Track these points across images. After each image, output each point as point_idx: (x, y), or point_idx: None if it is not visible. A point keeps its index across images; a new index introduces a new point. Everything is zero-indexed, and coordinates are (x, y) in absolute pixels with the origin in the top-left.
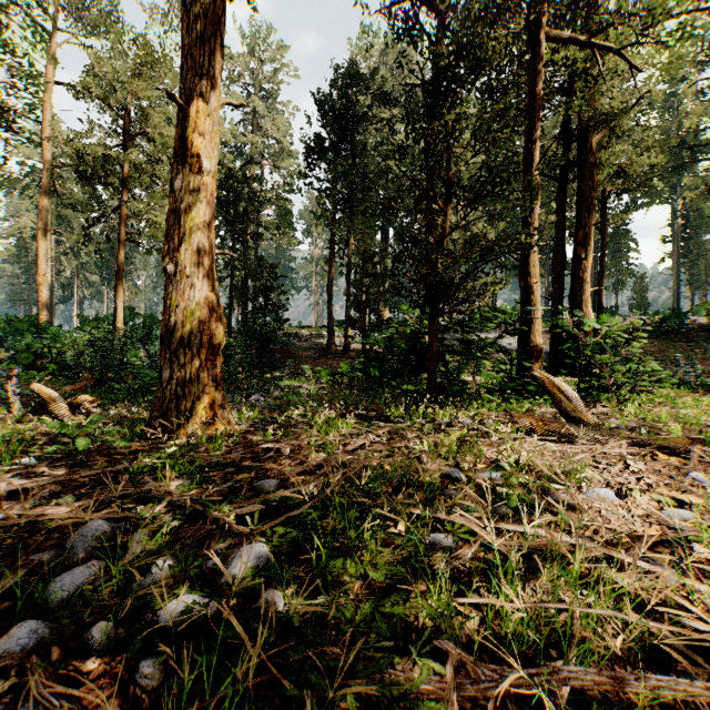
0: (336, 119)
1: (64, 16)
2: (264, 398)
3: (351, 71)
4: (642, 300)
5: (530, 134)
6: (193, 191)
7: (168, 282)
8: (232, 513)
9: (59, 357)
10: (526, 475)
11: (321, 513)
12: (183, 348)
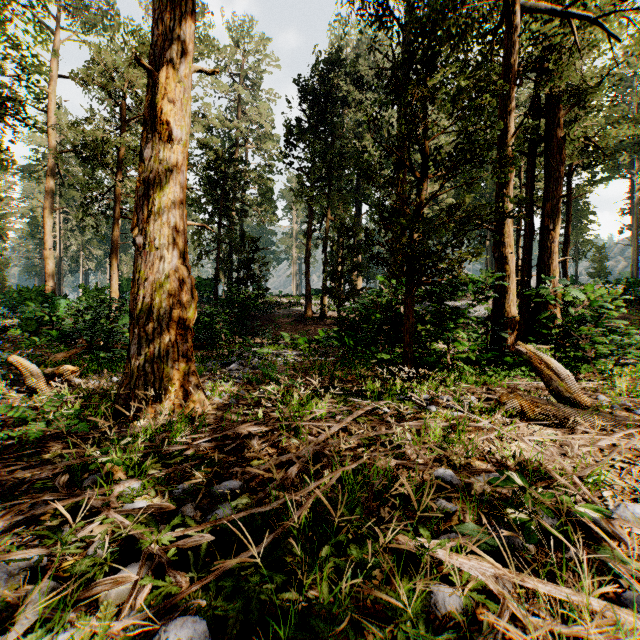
0: (313, 102)
1: (68, 15)
2: (242, 367)
3: (326, 58)
4: (602, 269)
5: (505, 106)
6: (163, 160)
7: (136, 254)
8: (172, 546)
9: (59, 325)
10: (543, 491)
11: (284, 551)
12: (152, 323)
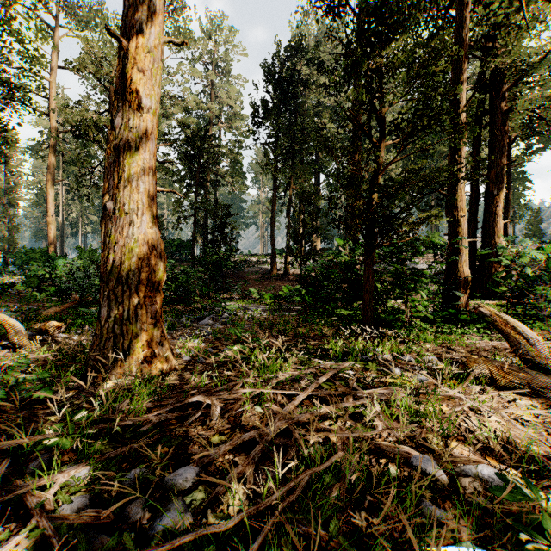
0: (278, 85)
1: (67, 14)
2: (213, 322)
3: (290, 45)
4: (537, 230)
5: (457, 78)
6: (132, 128)
7: (107, 219)
8: None
9: (57, 281)
10: None
11: None
12: (121, 286)
